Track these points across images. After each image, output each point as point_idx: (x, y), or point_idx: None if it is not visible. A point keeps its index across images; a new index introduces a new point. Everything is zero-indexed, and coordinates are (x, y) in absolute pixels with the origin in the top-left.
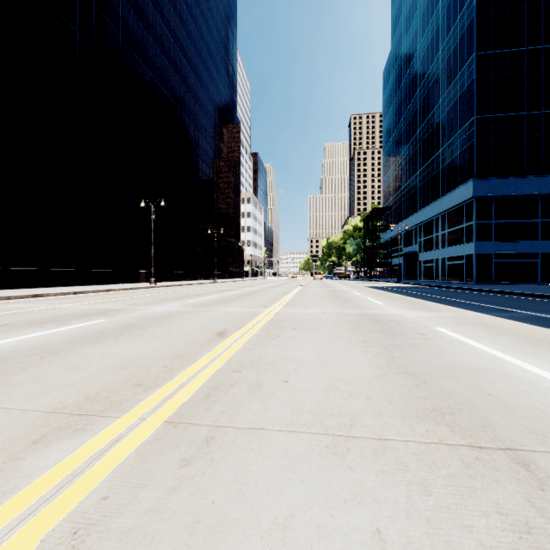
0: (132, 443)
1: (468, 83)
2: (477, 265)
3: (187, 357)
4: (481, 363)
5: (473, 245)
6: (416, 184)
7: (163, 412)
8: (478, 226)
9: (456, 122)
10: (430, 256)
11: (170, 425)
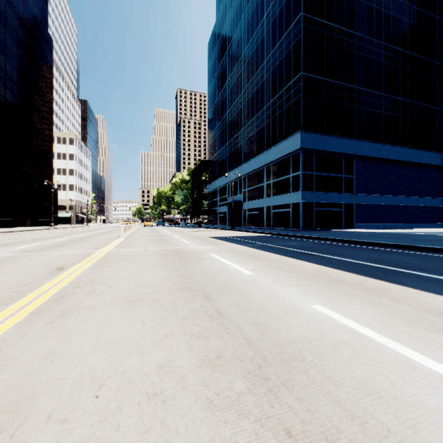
0: None
1: (295, 42)
2: (303, 212)
3: None
4: None
5: (300, 194)
6: (241, 139)
7: None
8: (304, 176)
9: (282, 79)
10: (255, 205)
11: None
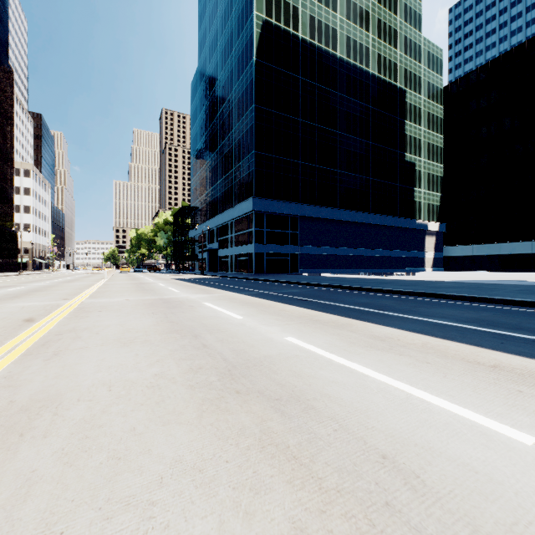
0: (6, 362)
1: (251, 125)
2: (256, 260)
3: (7, 334)
4: (211, 314)
5: (254, 246)
6: (217, 191)
7: (15, 353)
8: (256, 232)
9: (244, 151)
10: (227, 253)
11: (26, 355)
